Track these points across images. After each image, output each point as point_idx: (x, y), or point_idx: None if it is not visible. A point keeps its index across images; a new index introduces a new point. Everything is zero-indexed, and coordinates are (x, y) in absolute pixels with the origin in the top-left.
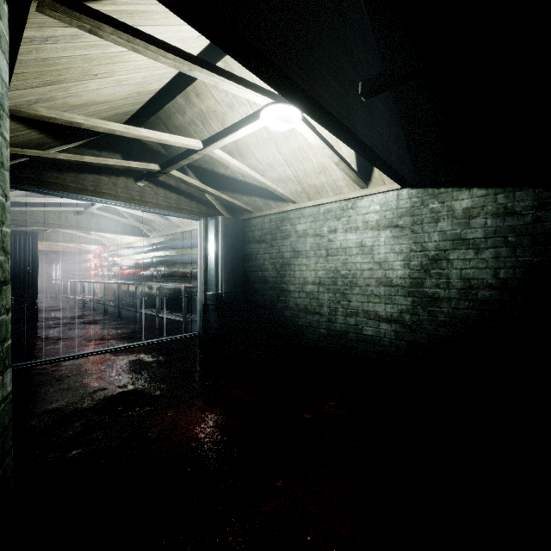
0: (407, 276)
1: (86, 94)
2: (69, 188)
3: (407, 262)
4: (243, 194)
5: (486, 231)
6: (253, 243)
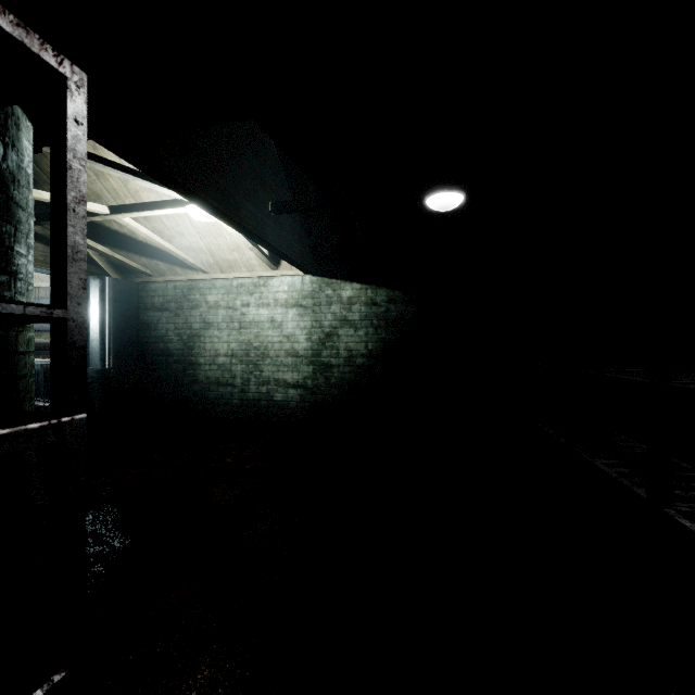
0: (310, 348)
1: None
2: None
3: (310, 336)
4: (141, 255)
5: (361, 315)
6: (152, 310)
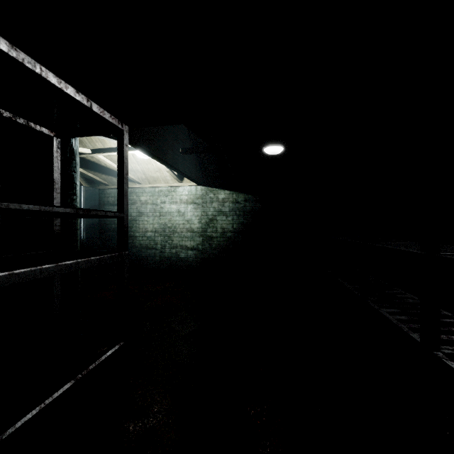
0: (200, 227)
1: None
2: None
3: (200, 220)
4: (103, 173)
5: (230, 208)
6: (108, 205)
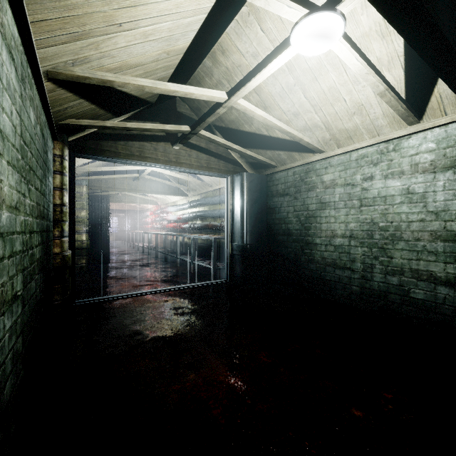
0: None
1: (118, 54)
2: (120, 154)
3: None
4: (266, 149)
5: None
6: (276, 196)
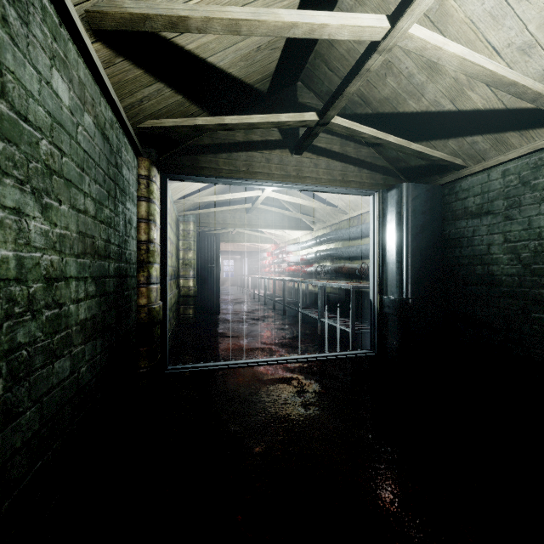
0: None
1: None
2: (221, 171)
3: None
4: (447, 137)
5: None
6: (463, 218)
